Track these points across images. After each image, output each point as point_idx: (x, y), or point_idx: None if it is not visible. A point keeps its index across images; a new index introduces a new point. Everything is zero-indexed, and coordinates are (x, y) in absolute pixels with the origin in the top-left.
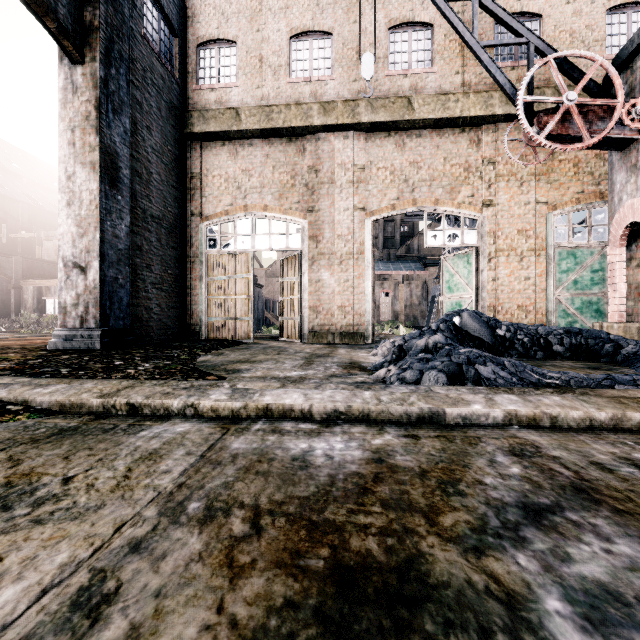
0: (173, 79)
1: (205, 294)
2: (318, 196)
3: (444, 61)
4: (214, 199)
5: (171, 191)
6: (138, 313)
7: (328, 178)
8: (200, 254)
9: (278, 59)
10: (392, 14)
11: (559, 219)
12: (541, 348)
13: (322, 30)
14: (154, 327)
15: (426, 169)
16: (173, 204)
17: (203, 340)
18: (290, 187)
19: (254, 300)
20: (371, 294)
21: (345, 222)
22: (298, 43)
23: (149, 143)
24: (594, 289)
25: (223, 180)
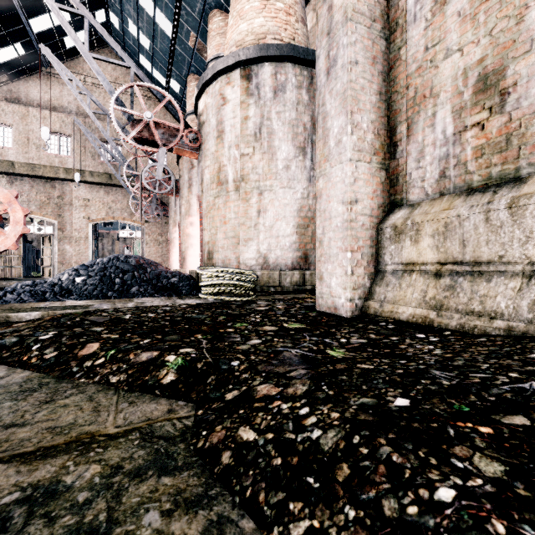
0: None
1: None
2: (63, 210)
3: None
4: None
5: None
6: None
7: (69, 202)
8: None
9: (39, 142)
10: (103, 136)
11: None
12: None
13: (65, 134)
14: None
15: (120, 204)
16: None
17: None
18: (47, 204)
19: (24, 253)
20: (92, 256)
21: (78, 223)
22: (52, 136)
23: None
24: None
25: None
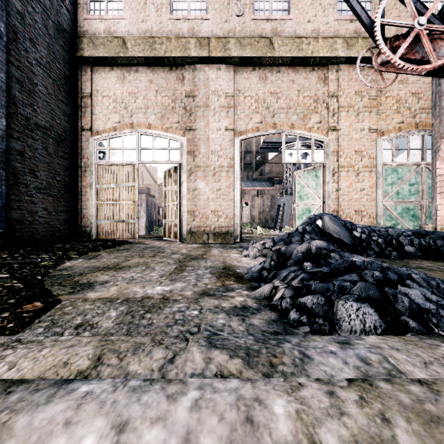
0: (62, 4)
1: (95, 200)
2: (195, 117)
3: (298, 11)
4: (103, 117)
5: (60, 105)
6: (19, 216)
7: (203, 102)
8: (90, 164)
9: None
10: None
11: (386, 143)
12: (394, 248)
13: None
14: (39, 229)
15: (284, 99)
16: (62, 117)
17: (91, 240)
18: (171, 109)
19: (147, 207)
20: (239, 201)
21: (218, 140)
22: None
23: (33, 55)
24: (411, 198)
25: (112, 100)
